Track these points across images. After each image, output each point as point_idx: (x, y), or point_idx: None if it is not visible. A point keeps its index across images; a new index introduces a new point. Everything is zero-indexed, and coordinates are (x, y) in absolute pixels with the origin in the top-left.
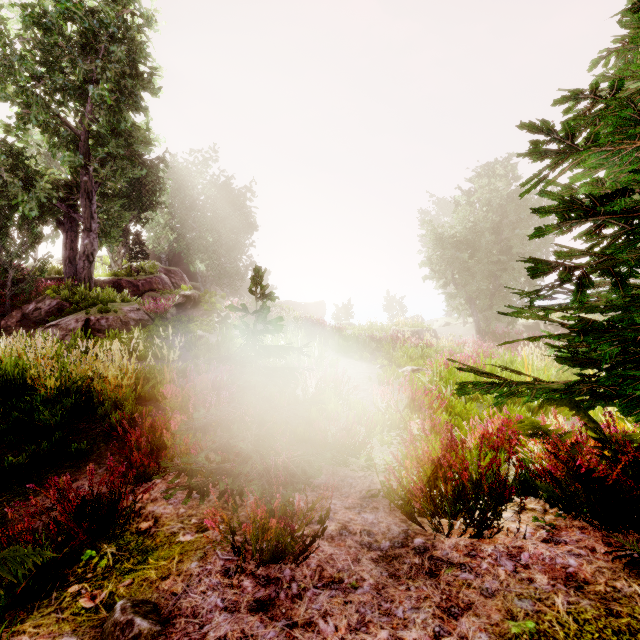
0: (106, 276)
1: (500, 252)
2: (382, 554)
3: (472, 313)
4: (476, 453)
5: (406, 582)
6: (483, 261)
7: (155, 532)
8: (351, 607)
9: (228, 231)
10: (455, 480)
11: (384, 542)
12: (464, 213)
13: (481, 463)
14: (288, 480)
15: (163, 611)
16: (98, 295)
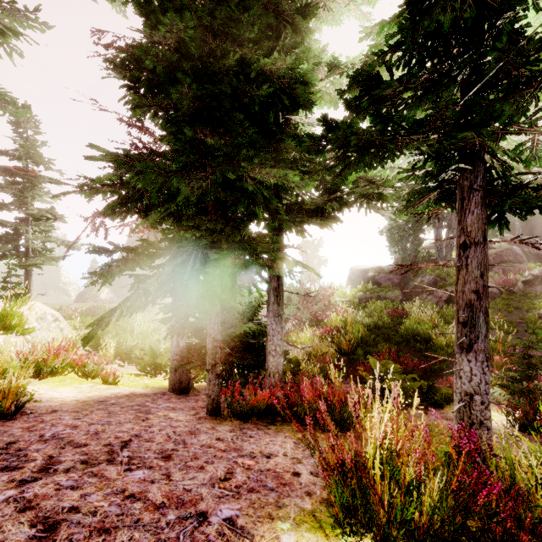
0: None
1: None
2: None
3: None
4: None
5: None
6: None
7: None
8: None
9: None
10: None
11: None
12: None
13: None
14: (539, 411)
15: None
16: None
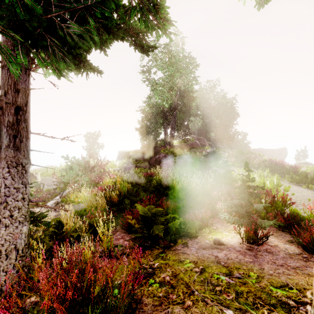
0: (177, 143)
1: None
2: (288, 253)
3: None
4: None
5: (294, 259)
6: None
7: (217, 229)
8: (274, 256)
9: (225, 117)
10: None
11: (290, 251)
12: None
13: None
14: (256, 226)
15: (224, 243)
16: (176, 152)
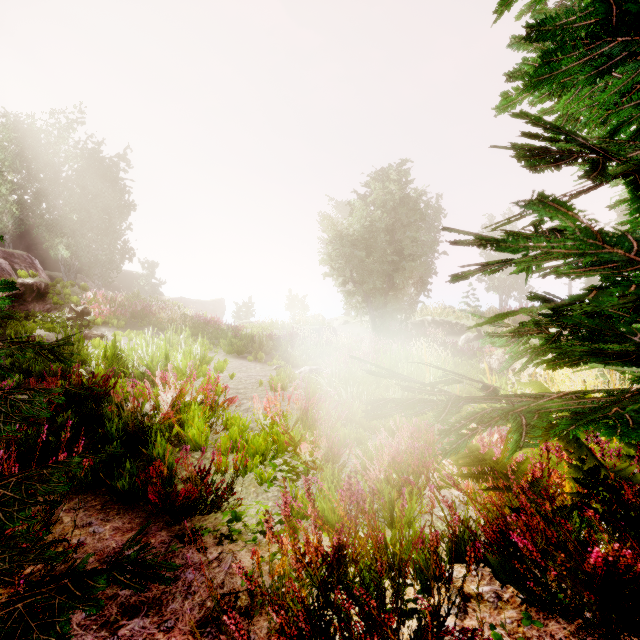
0: None
1: (393, 253)
2: None
3: (369, 311)
4: (387, 490)
5: None
6: (379, 260)
7: None
8: None
9: (100, 211)
10: (364, 584)
11: None
12: (362, 212)
13: (395, 508)
14: None
15: None
16: None
